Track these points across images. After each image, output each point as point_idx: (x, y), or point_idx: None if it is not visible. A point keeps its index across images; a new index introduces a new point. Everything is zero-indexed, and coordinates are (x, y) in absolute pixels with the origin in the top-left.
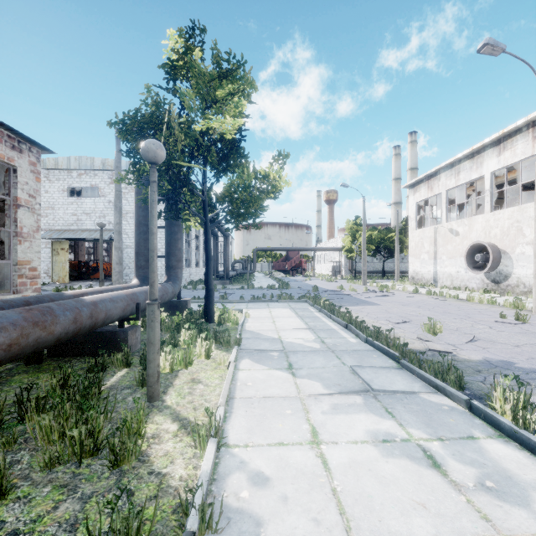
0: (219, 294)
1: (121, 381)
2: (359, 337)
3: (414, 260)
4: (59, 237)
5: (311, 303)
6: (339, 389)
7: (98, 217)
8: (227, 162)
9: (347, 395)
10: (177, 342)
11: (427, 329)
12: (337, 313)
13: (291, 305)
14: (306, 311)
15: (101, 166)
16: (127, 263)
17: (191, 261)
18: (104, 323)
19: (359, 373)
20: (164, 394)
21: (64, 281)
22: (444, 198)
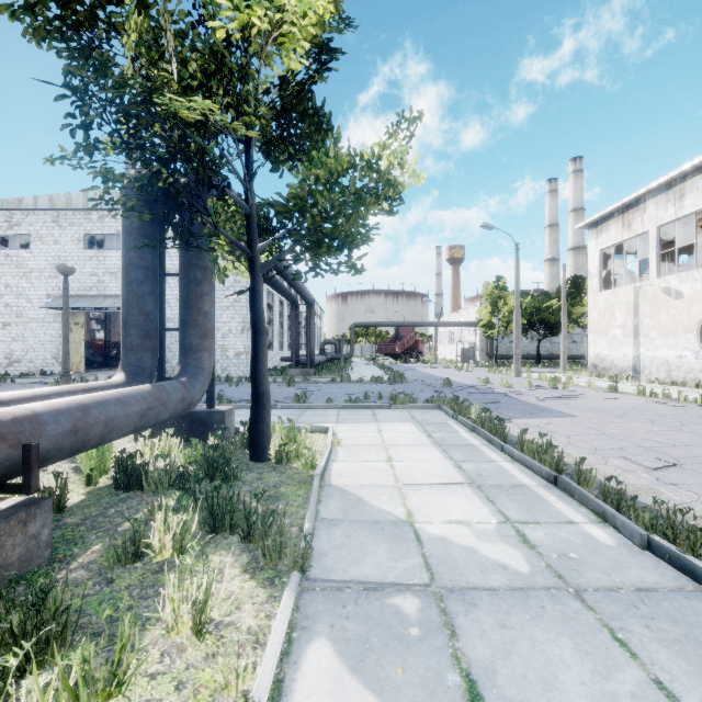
0: (296, 391)
1: None
2: (614, 523)
3: (598, 339)
4: (70, 306)
5: (452, 413)
6: None
7: None
8: (289, 116)
9: None
10: (146, 543)
11: None
12: (520, 443)
13: (415, 415)
14: (446, 429)
15: None
16: (168, 344)
17: None
18: None
19: None
20: None
21: (78, 370)
22: (653, 240)
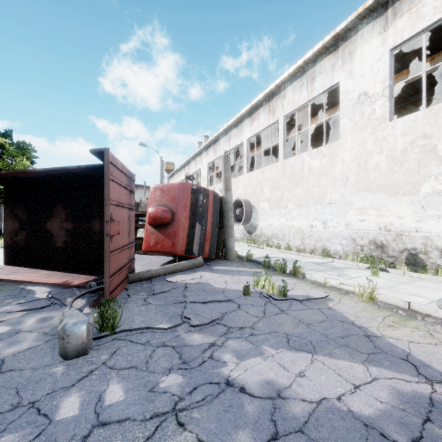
0: None
1: None
2: None
3: None
4: None
5: None
6: None
7: None
8: None
9: None
10: None
11: None
12: None
13: None
14: None
15: None
16: None
17: None
18: None
19: None
20: None
21: None
22: None
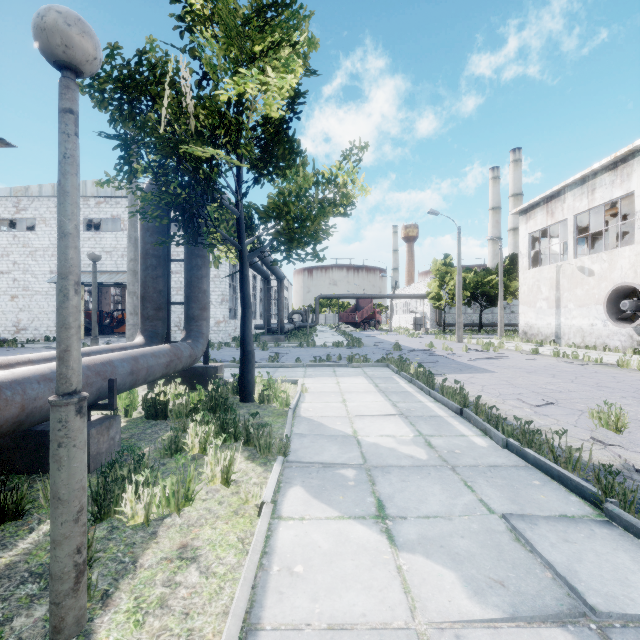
0: (270, 354)
1: (35, 550)
2: (490, 435)
3: (527, 310)
4: None
5: (396, 369)
6: (507, 601)
7: (120, 256)
8: (271, 152)
9: (534, 627)
10: (182, 444)
11: (604, 422)
12: (441, 388)
13: (367, 371)
14: (390, 381)
15: (124, 192)
16: None
17: (237, 311)
18: (22, 425)
19: (535, 544)
20: (103, 603)
21: None
22: (571, 226)
